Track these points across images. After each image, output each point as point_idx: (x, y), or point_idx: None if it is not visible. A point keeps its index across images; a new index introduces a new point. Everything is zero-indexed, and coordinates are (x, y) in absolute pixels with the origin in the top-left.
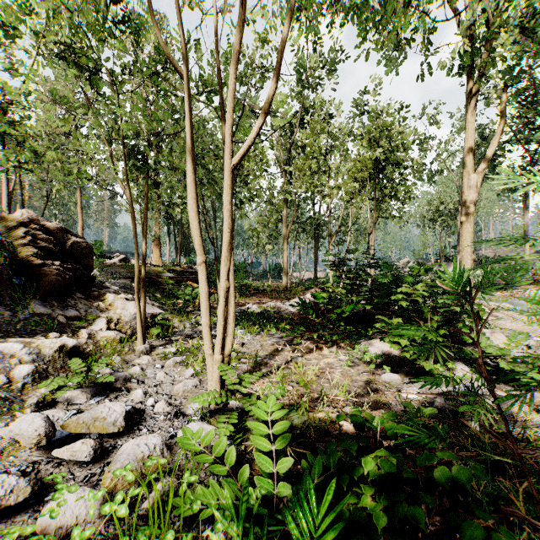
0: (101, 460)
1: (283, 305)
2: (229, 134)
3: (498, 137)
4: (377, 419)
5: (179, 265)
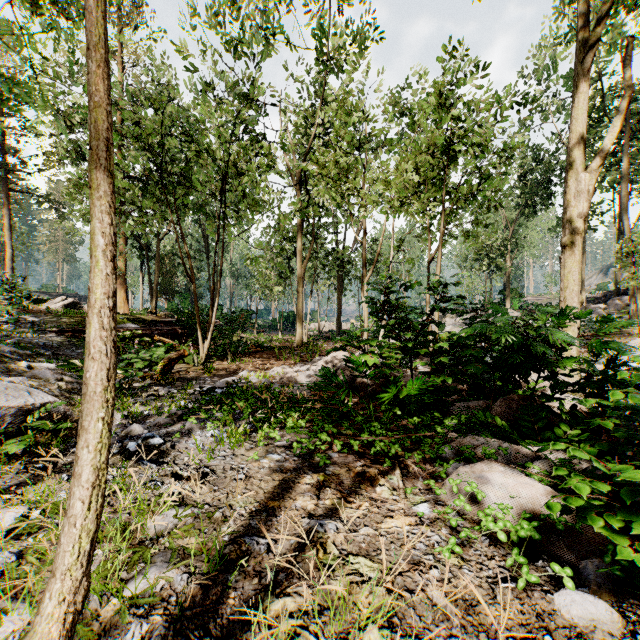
0: None
1: (295, 373)
2: None
3: (617, 120)
4: None
5: (154, 313)
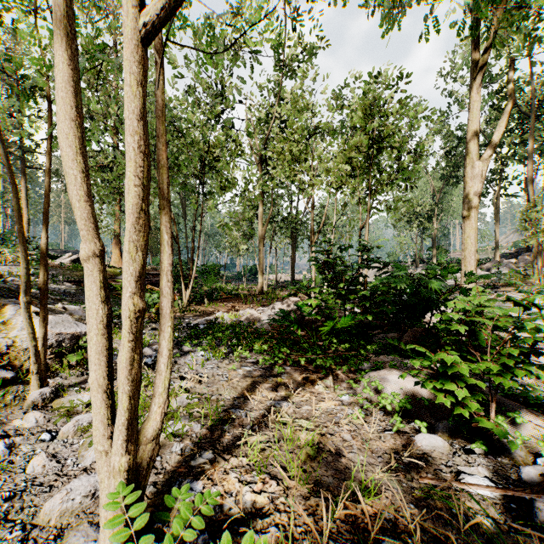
0: None
1: (258, 314)
2: None
3: (504, 120)
4: None
5: None
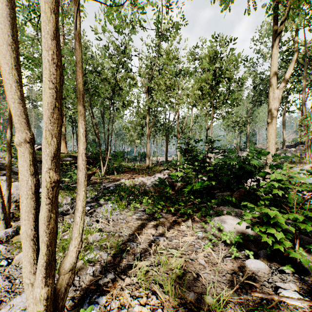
0: None
1: (146, 180)
2: None
3: (292, 65)
4: None
5: None
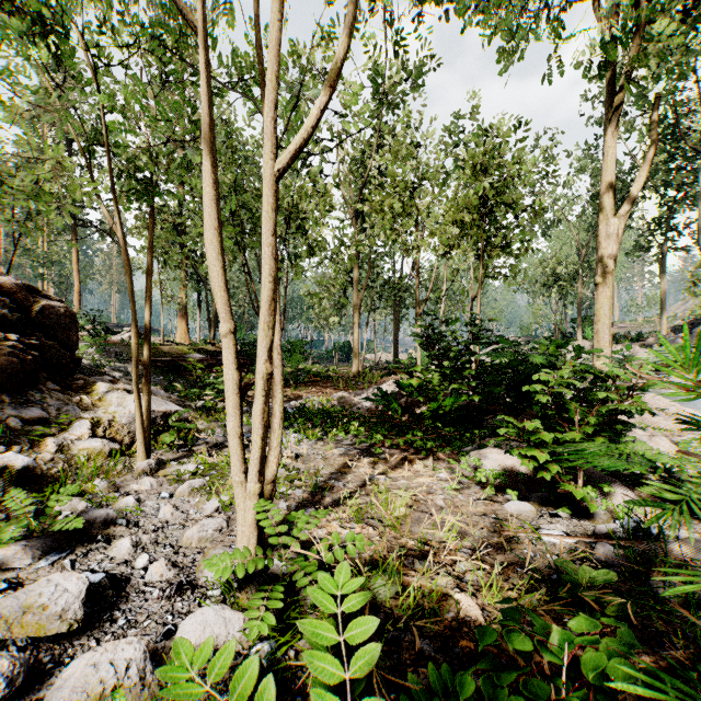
0: (27, 693)
1: (354, 398)
2: (270, 118)
3: (645, 170)
4: (554, 633)
5: (213, 343)
